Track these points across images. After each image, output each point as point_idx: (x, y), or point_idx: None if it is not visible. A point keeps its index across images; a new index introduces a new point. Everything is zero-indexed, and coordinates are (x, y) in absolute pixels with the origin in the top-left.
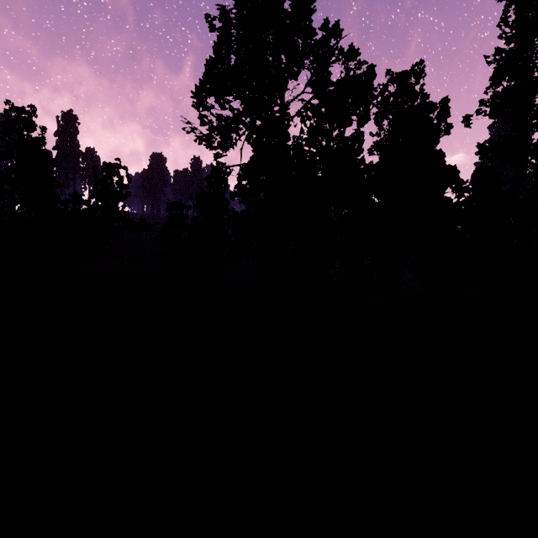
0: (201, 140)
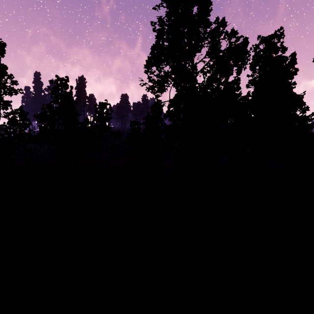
0: (149, 90)
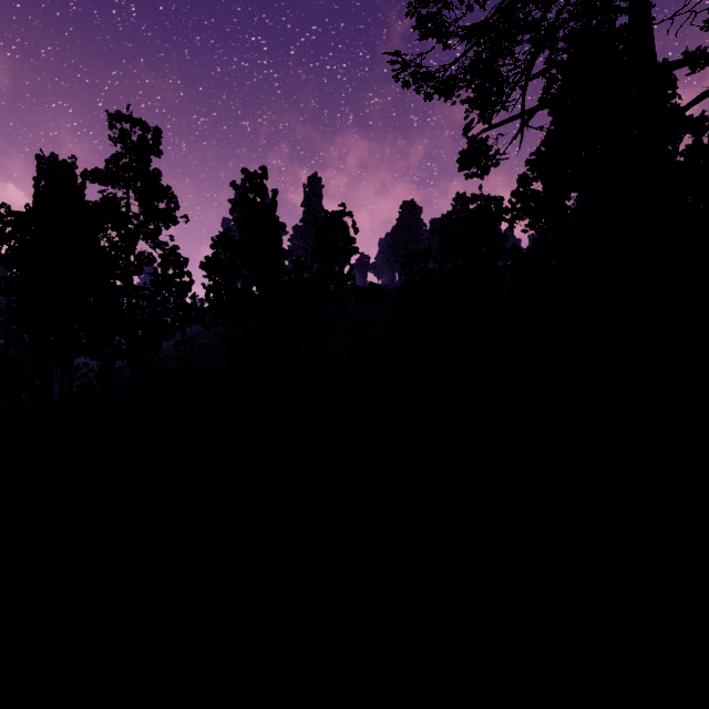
0: (425, 81)
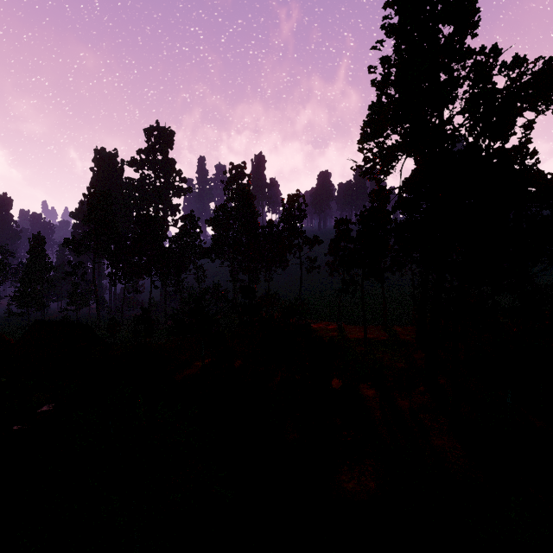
0: (364, 175)
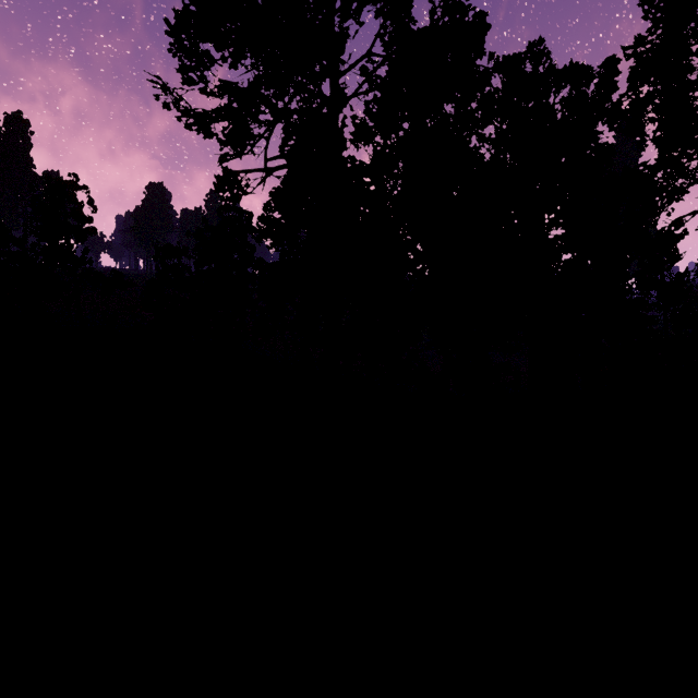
0: (186, 116)
